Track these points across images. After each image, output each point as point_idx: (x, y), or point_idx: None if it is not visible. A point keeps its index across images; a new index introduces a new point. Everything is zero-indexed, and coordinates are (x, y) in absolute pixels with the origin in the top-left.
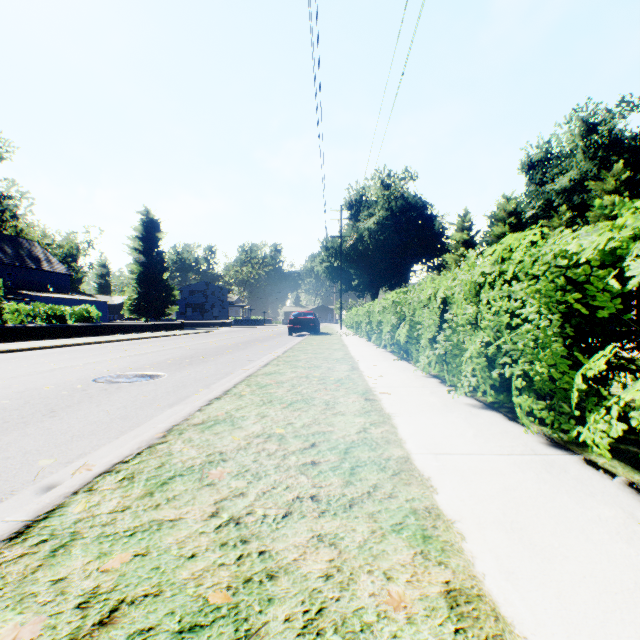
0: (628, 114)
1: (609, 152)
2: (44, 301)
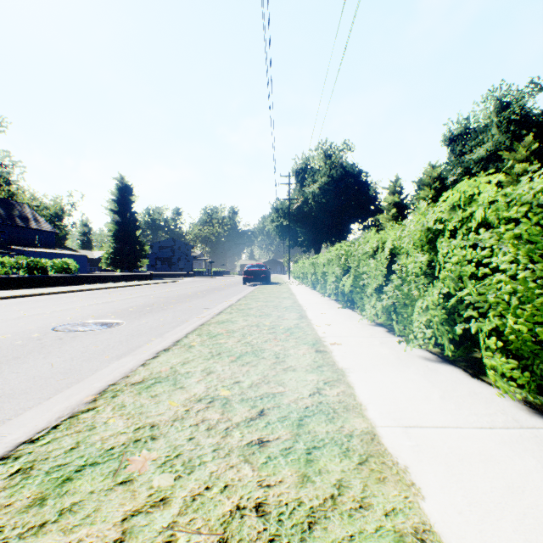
0: (536, 94)
1: (520, 127)
2: (31, 255)
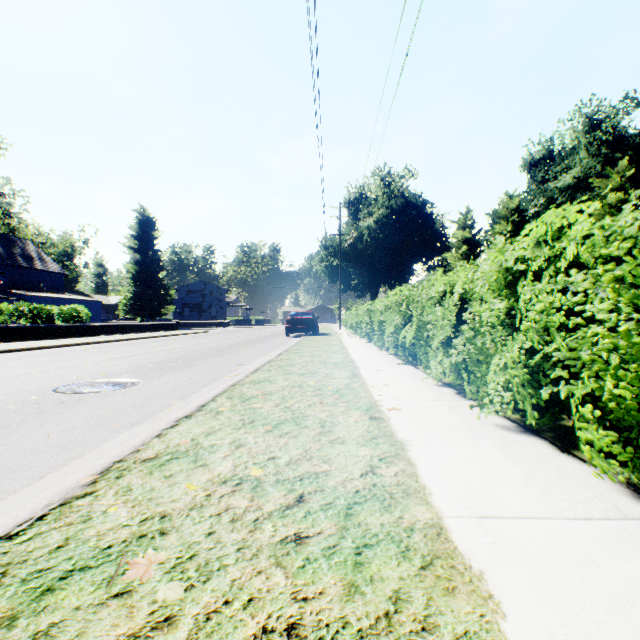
0: (632, 111)
1: (613, 149)
2: (36, 301)
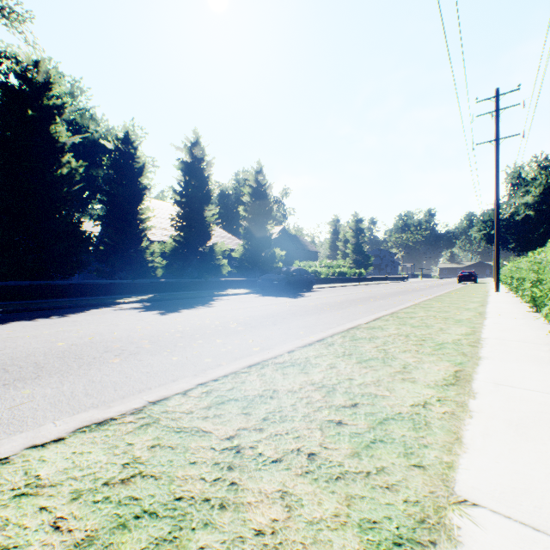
0: None
1: None
2: None
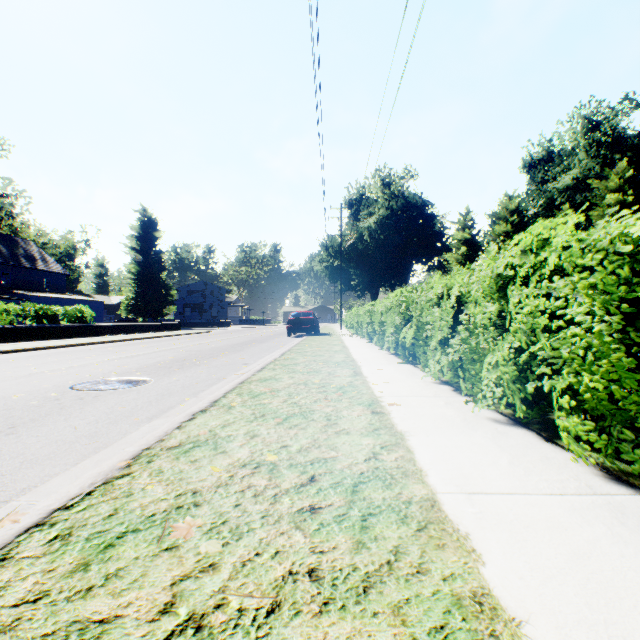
0: (631, 112)
1: (612, 150)
2: (39, 301)
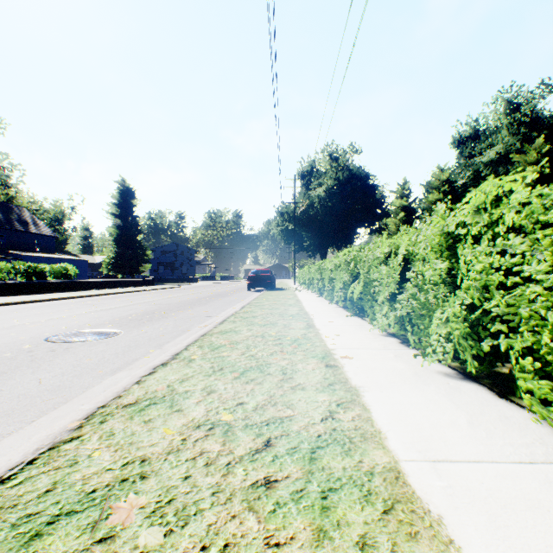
0: (547, 95)
1: (530, 129)
2: (30, 260)
